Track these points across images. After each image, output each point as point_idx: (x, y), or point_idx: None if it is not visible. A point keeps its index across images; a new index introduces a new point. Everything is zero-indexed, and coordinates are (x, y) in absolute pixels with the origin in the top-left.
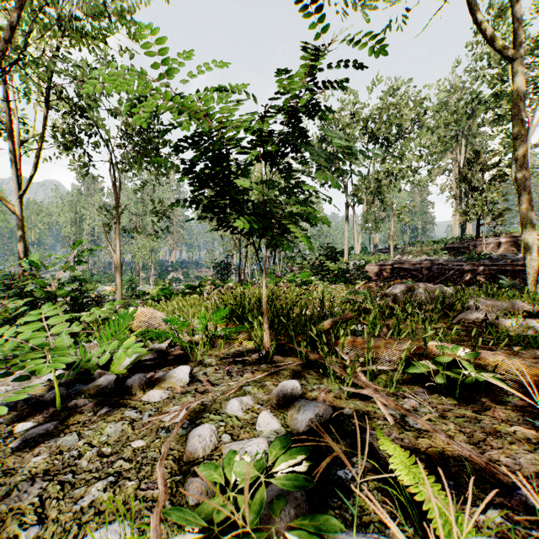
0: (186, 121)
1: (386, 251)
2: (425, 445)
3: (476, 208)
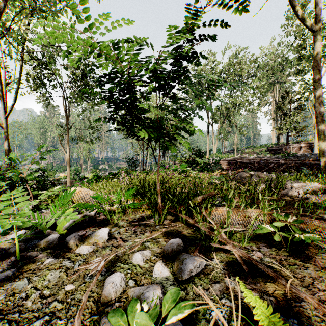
0: (106, 65)
1: (232, 152)
2: (272, 289)
3: (286, 126)
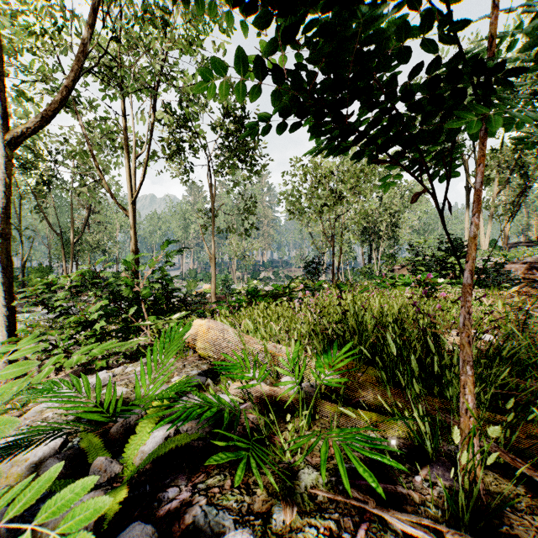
0: None
1: (527, 244)
2: None
3: None
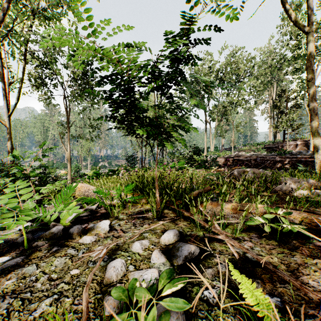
0: (107, 67)
1: (229, 149)
2: (260, 273)
3: (283, 123)
